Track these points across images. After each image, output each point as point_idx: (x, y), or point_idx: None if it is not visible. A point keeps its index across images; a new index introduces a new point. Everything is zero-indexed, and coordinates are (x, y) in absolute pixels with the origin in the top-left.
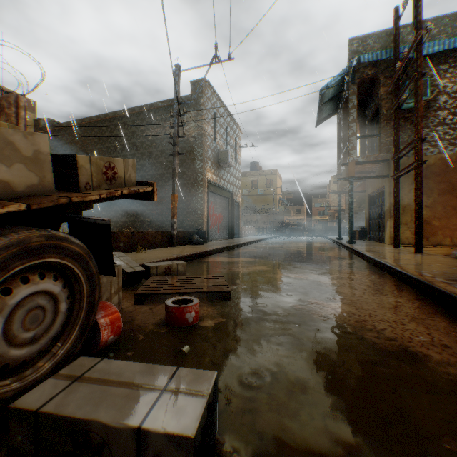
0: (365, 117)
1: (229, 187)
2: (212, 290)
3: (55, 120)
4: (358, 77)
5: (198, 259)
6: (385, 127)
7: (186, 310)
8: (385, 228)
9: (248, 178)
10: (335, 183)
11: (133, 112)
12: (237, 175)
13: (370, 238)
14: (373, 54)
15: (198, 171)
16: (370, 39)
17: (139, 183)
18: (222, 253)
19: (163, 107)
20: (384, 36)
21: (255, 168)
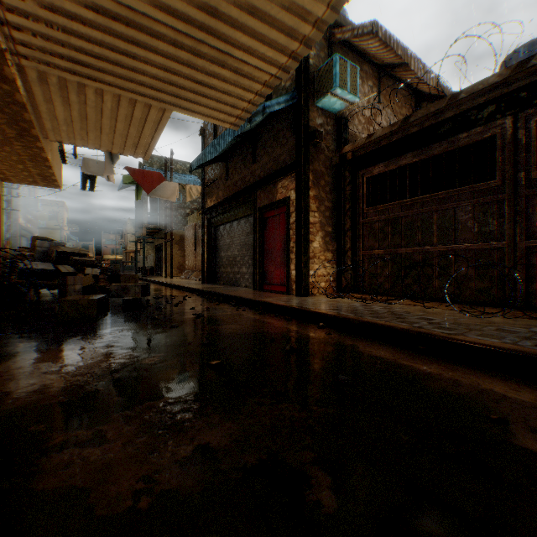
0: None
1: (33, 228)
2: None
3: None
4: None
5: None
6: (163, 211)
7: None
8: (163, 267)
9: None
10: (132, 226)
11: None
12: (37, 216)
13: (157, 274)
14: None
15: (14, 217)
16: (155, 158)
17: None
18: None
19: None
20: (162, 160)
21: None
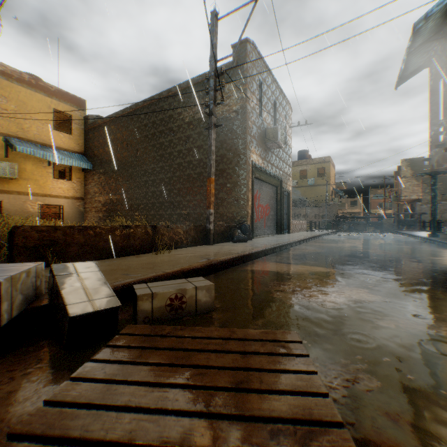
0: None
1: (278, 173)
2: None
3: (102, 116)
4: None
5: (239, 265)
6: None
7: None
8: None
9: (295, 168)
10: (407, 168)
11: (169, 94)
12: (287, 160)
13: None
14: None
15: (241, 152)
16: None
17: None
18: (273, 256)
19: (200, 82)
20: None
21: (303, 157)
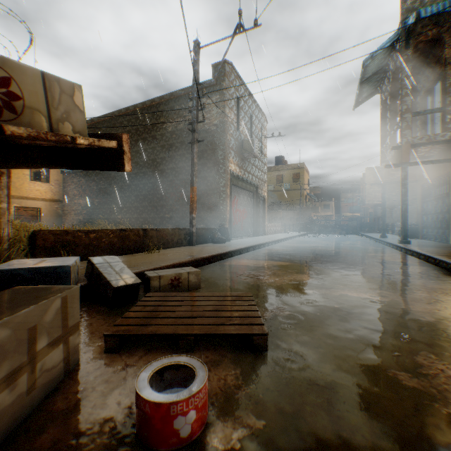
0: (416, 94)
1: (254, 180)
2: (235, 332)
3: None
4: (414, 40)
5: (218, 262)
6: (450, 98)
7: (175, 411)
8: (450, 224)
9: (272, 173)
10: (370, 176)
11: (153, 103)
12: (262, 167)
13: (423, 237)
14: (437, 5)
15: (220, 162)
16: None
17: (97, 138)
18: (247, 254)
19: (183, 96)
20: None
21: (280, 163)
